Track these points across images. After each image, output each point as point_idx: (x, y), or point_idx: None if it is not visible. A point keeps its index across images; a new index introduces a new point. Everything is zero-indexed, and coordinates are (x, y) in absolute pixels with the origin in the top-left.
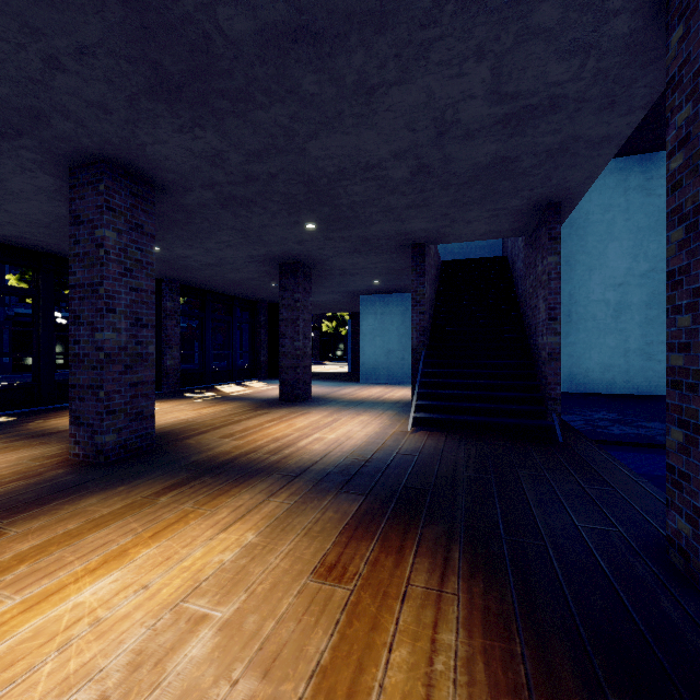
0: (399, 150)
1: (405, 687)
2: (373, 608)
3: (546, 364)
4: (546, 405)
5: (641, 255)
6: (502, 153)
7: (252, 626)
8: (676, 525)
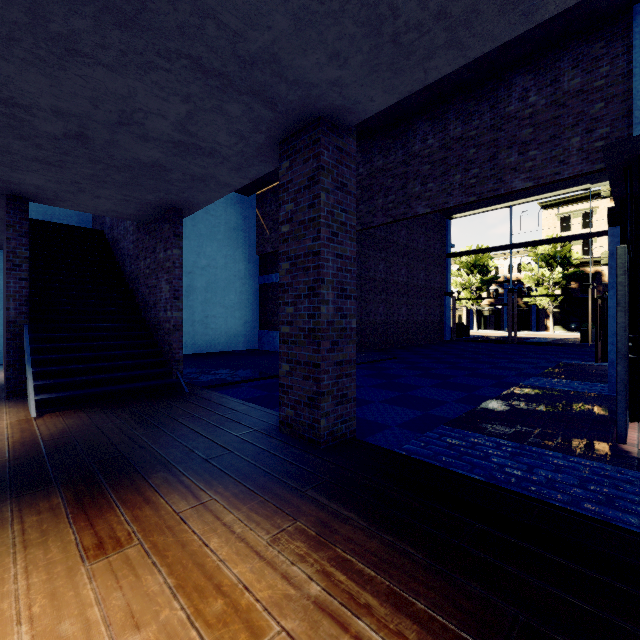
0: (66, 110)
1: (233, 550)
2: (171, 539)
3: (171, 334)
4: (171, 366)
5: (202, 254)
6: (162, 162)
7: (74, 627)
8: (285, 413)
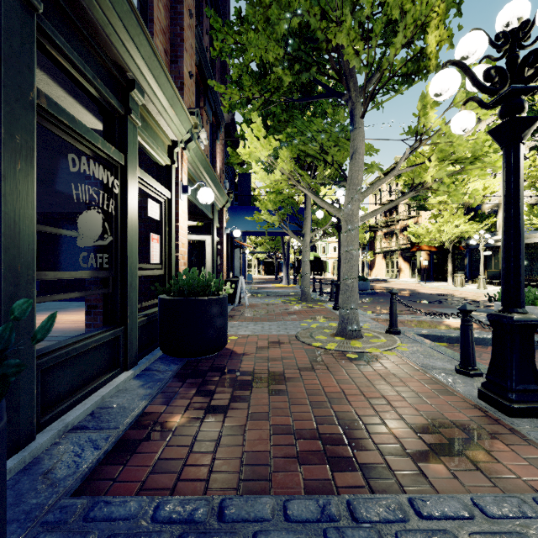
0: None
1: None
2: None
3: None
4: None
5: None
6: None
7: None
8: None
